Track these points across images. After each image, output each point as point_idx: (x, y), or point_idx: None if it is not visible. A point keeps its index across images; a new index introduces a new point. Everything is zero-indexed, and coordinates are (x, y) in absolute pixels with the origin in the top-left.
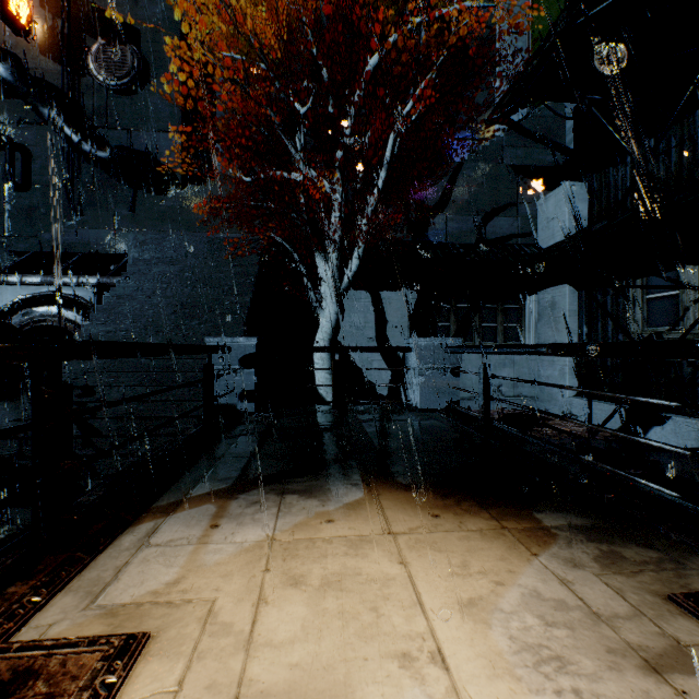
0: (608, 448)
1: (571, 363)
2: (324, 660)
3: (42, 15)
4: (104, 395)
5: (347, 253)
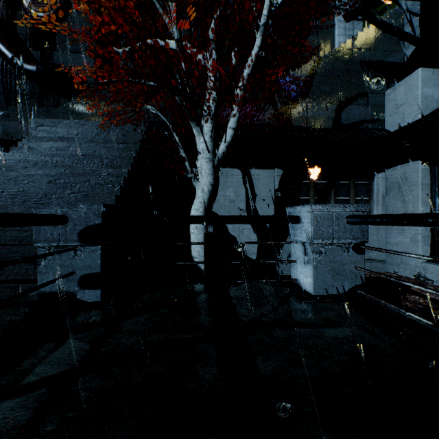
0: None
1: (424, 231)
2: None
3: None
4: None
5: (221, 134)
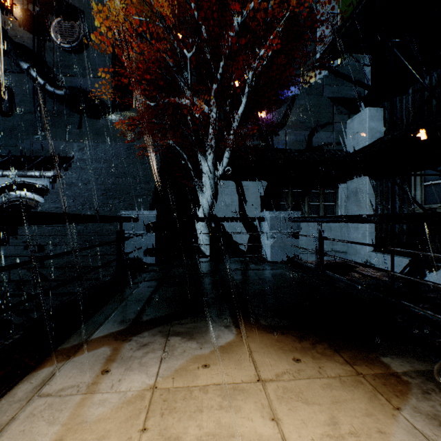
0: (400, 287)
1: (370, 229)
2: None
3: (20, 2)
4: (51, 251)
5: (220, 155)
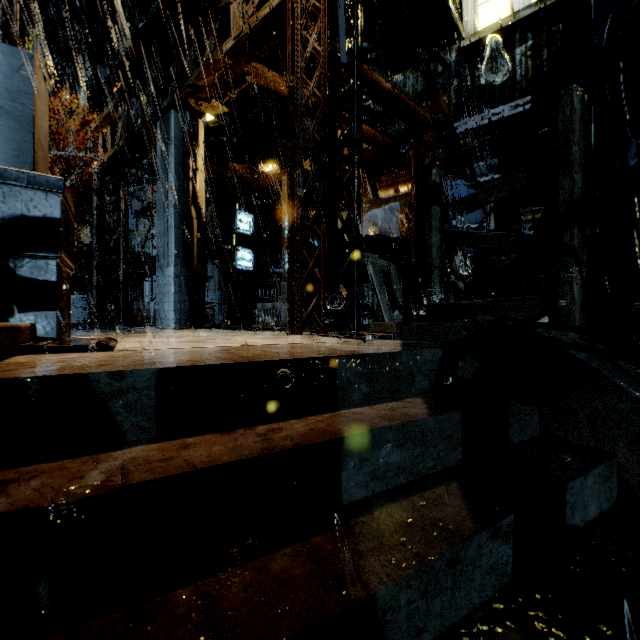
0: None
1: None
2: None
3: None
4: None
5: None
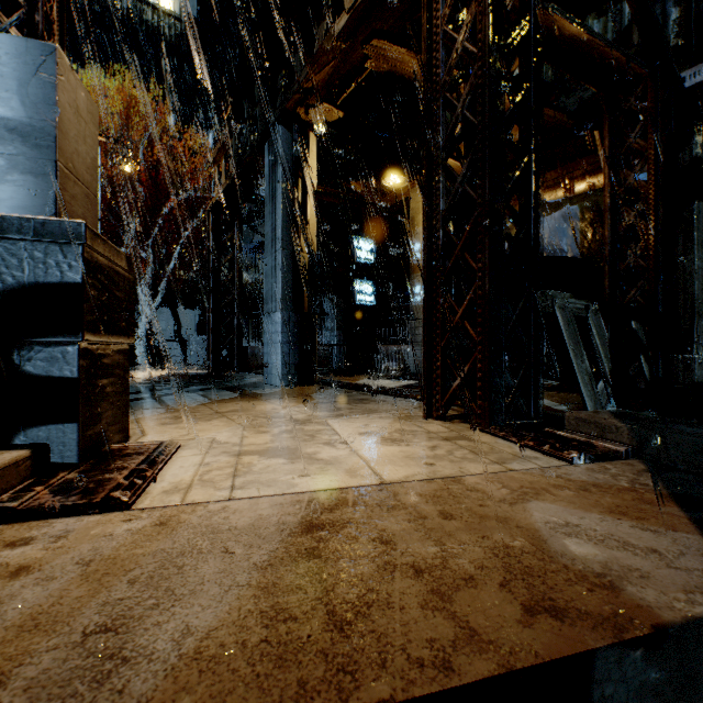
0: None
1: None
2: (157, 373)
3: None
4: None
5: (156, 287)
